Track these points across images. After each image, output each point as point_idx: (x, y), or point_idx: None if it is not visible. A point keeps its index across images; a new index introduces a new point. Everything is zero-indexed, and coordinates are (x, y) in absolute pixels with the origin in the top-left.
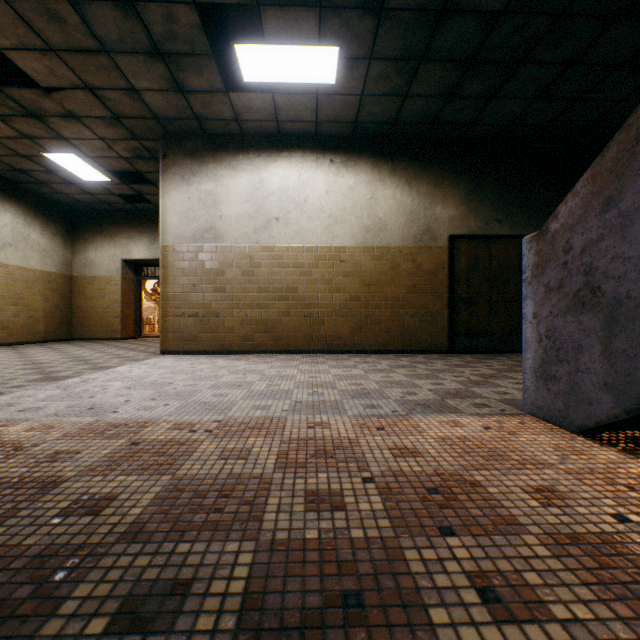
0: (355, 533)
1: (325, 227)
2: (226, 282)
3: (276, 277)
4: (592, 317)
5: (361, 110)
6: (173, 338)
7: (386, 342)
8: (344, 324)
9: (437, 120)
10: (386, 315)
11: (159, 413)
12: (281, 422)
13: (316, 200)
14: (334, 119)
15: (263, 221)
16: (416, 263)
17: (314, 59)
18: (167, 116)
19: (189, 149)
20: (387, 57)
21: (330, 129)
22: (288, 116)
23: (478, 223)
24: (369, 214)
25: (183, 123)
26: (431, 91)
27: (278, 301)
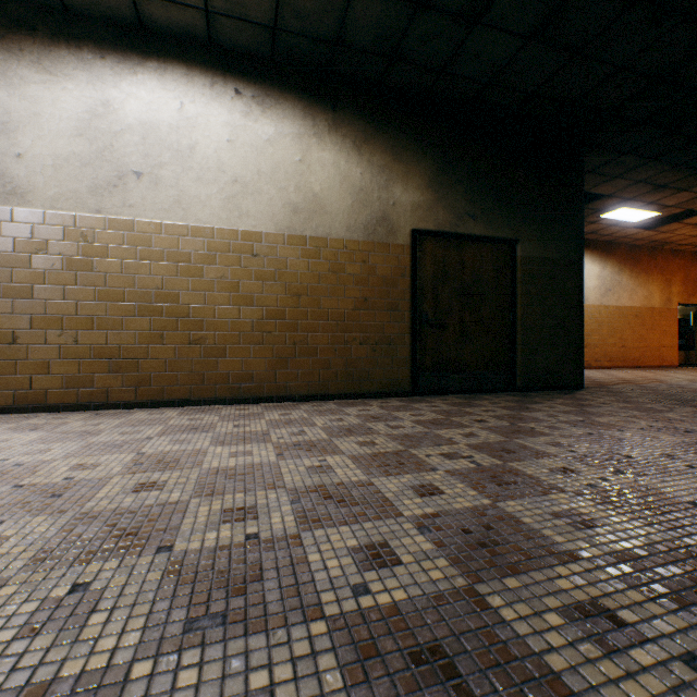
0: None
1: (227, 198)
2: (32, 279)
3: (136, 275)
4: None
5: (283, 0)
6: None
7: (324, 382)
8: (259, 356)
9: (399, 52)
10: (324, 342)
11: None
12: None
13: (211, 151)
14: (238, 12)
15: (111, 174)
16: (368, 266)
17: None
18: None
19: None
20: None
21: (233, 35)
22: None
23: (449, 216)
24: (299, 185)
25: None
26: None
27: (140, 316)
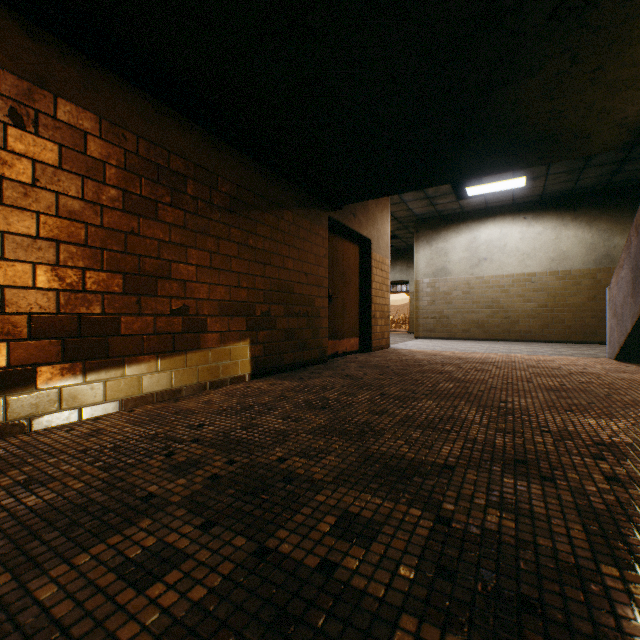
0: (516, 360)
1: (519, 261)
2: (452, 298)
3: (484, 294)
4: (615, 320)
5: (544, 190)
6: (421, 330)
7: (568, 335)
8: (534, 323)
9: (610, 182)
10: (568, 317)
11: (450, 350)
12: (496, 353)
13: (512, 245)
14: (525, 196)
15: (475, 261)
16: (595, 280)
17: (510, 183)
18: (421, 214)
19: (430, 226)
20: (558, 172)
21: (522, 200)
22: (493, 201)
23: None
24: (554, 249)
25: (429, 214)
26: (597, 174)
27: (485, 309)
